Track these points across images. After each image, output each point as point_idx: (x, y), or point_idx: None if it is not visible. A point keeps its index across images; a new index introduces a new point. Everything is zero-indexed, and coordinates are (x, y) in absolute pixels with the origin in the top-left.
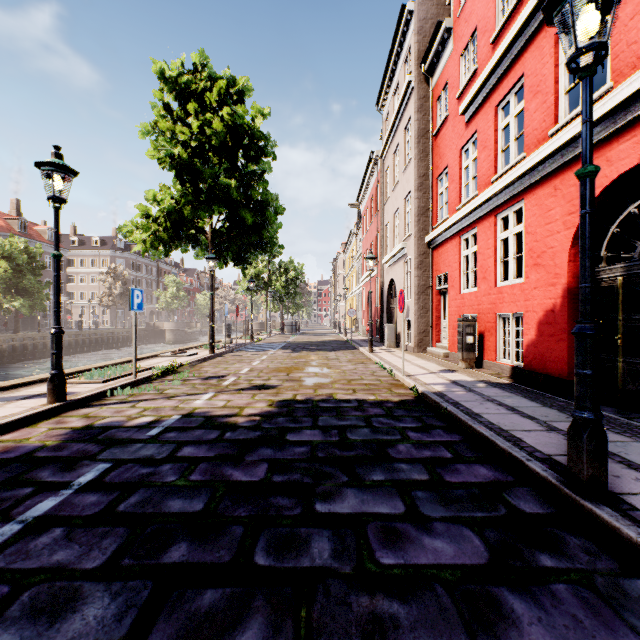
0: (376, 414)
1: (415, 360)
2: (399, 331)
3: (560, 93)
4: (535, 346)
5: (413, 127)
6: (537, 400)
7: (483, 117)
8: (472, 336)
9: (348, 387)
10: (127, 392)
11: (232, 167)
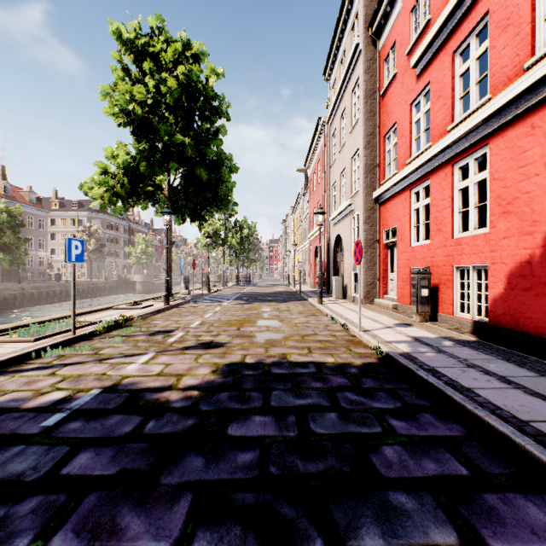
0: (340, 386)
1: (365, 312)
2: (346, 283)
3: (538, 21)
4: (504, 300)
5: (361, 88)
6: (525, 365)
7: (437, 66)
8: (427, 289)
9: (302, 345)
10: (56, 353)
11: (188, 127)
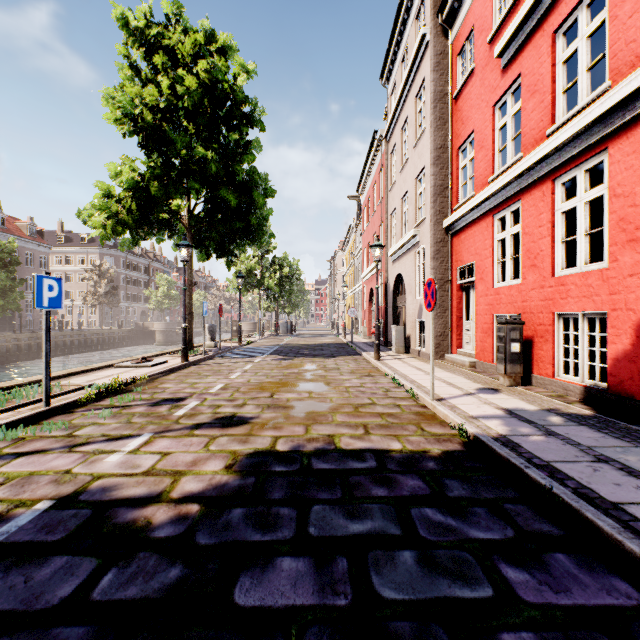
0: (415, 494)
1: (436, 372)
2: (409, 334)
3: None
4: (632, 360)
5: (428, 90)
6: None
7: (531, 53)
8: (518, 343)
9: (356, 421)
10: (13, 435)
11: (212, 140)
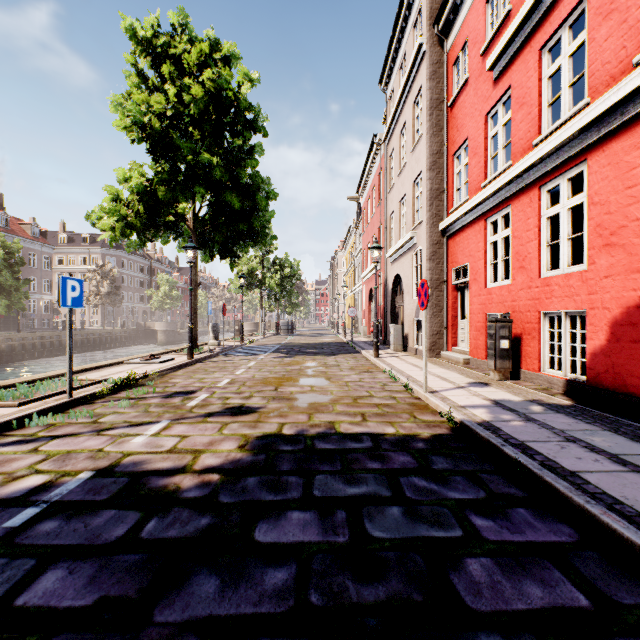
0: (404, 467)
1: (431, 368)
2: (406, 332)
3: None
4: (607, 355)
5: (425, 97)
6: None
7: (520, 67)
8: (507, 340)
9: (355, 410)
10: (44, 421)
11: (217, 145)
